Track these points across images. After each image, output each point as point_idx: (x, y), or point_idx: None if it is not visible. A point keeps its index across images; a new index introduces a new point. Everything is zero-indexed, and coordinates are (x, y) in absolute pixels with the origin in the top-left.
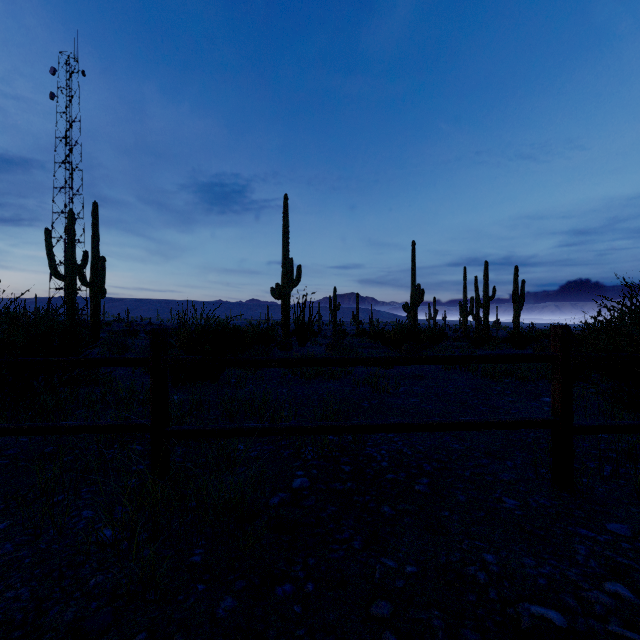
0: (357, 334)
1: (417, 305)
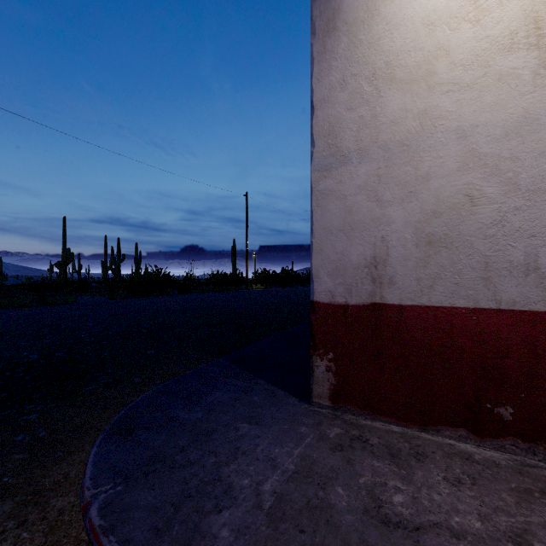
0: None
1: (68, 263)
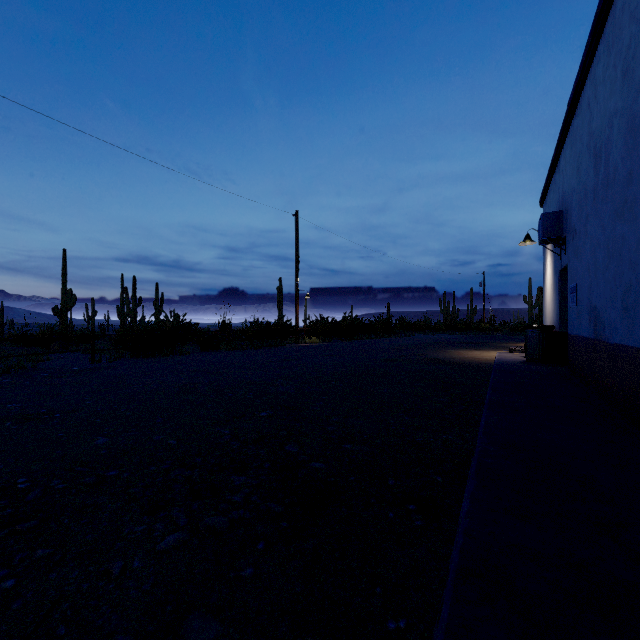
0: None
1: (69, 309)
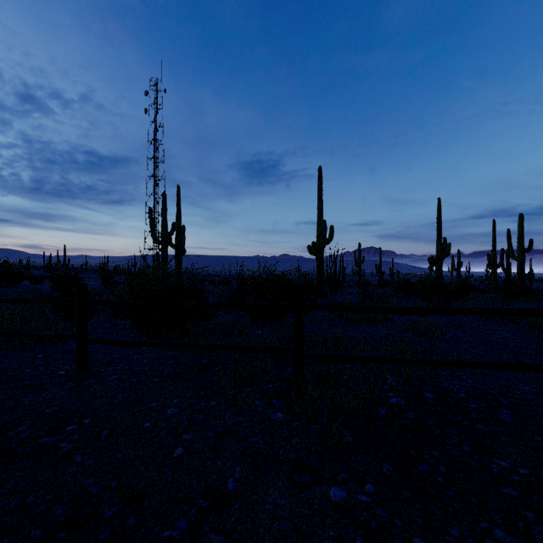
0: (380, 284)
1: (443, 258)
